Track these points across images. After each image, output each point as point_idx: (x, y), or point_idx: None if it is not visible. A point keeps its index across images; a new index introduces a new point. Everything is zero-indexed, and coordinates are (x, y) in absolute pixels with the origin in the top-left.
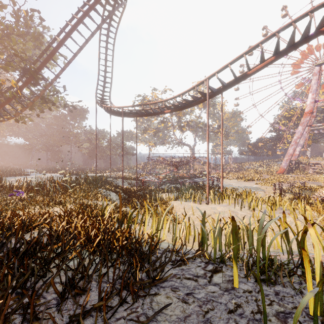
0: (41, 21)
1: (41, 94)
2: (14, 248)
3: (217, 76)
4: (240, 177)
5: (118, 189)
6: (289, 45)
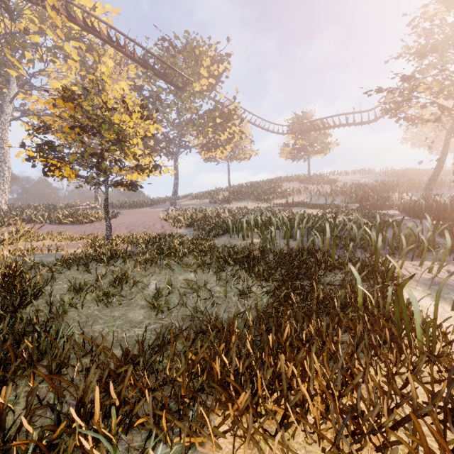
0: None
1: None
2: None
3: None
4: None
5: None
6: None
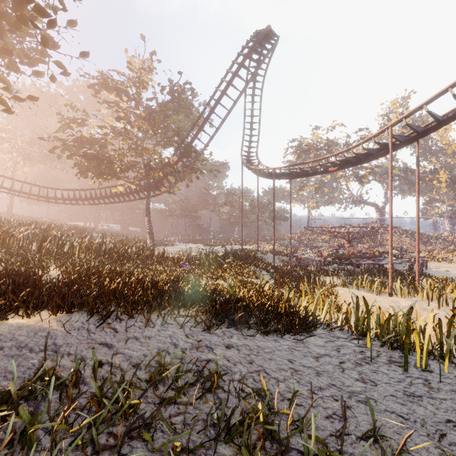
0: (192, 92)
1: (192, 165)
2: (225, 300)
3: (405, 123)
4: None
5: (268, 267)
6: None
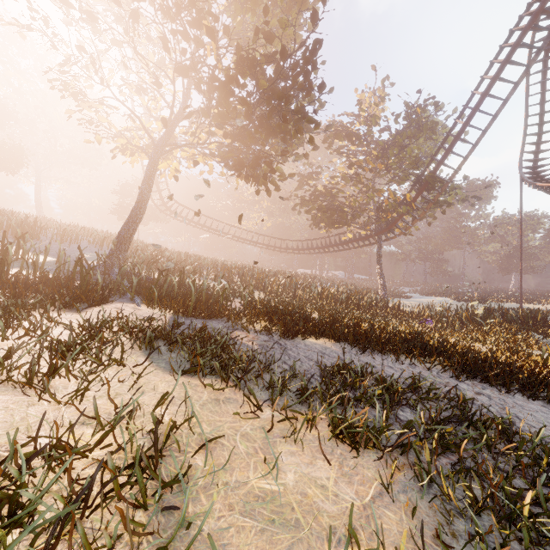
0: (436, 106)
1: (435, 199)
2: (479, 359)
3: None
4: None
5: None
6: None
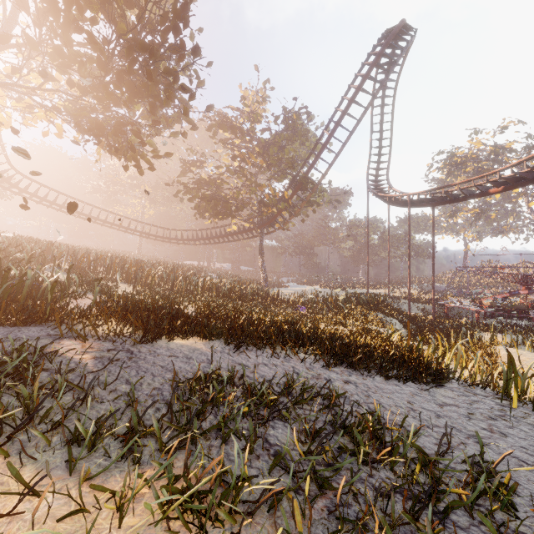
0: (308, 116)
1: (308, 198)
2: (345, 343)
3: None
4: None
5: (402, 316)
6: None
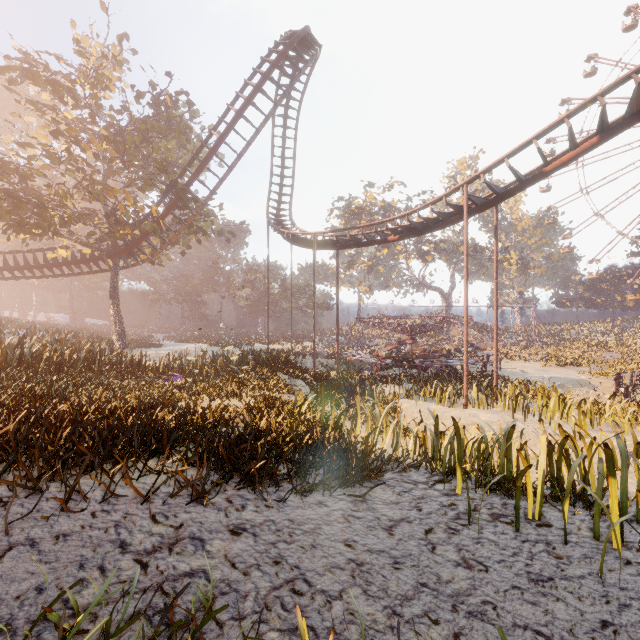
0: (190, 107)
1: (189, 222)
2: (236, 436)
3: (483, 180)
4: (550, 358)
5: (307, 375)
6: (630, 113)
